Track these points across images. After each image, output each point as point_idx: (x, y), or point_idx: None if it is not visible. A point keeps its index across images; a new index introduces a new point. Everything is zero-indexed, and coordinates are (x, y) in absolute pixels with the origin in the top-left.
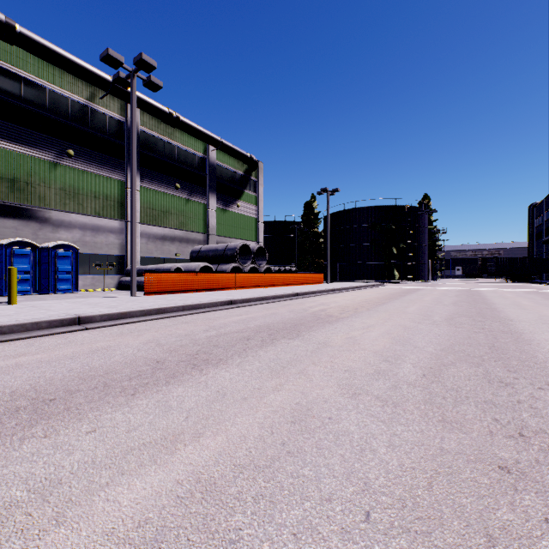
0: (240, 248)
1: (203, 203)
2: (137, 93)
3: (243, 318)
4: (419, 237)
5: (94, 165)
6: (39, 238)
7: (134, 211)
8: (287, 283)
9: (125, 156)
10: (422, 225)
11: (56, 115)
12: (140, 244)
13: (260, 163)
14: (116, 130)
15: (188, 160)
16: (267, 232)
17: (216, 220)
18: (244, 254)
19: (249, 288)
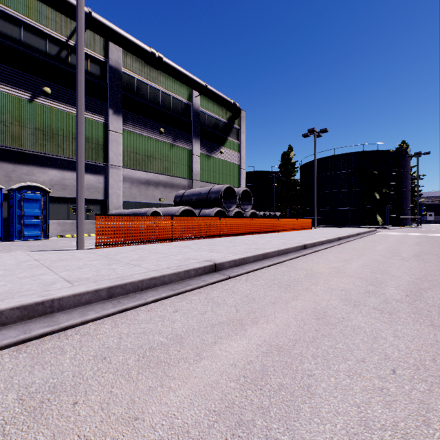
0: (224, 191)
1: (187, 149)
2: (117, 28)
3: (253, 359)
4: (403, 181)
5: (74, 106)
6: (12, 180)
7: (80, 130)
8: (277, 229)
9: (107, 98)
10: (405, 169)
11: (31, 50)
12: (123, 188)
13: (242, 111)
14: (98, 71)
15: (172, 106)
16: (246, 181)
17: (200, 166)
18: (228, 198)
19: (235, 235)
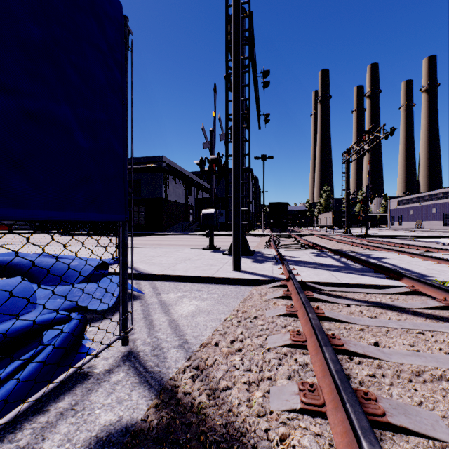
0: None
1: None
2: None
3: None
4: None
5: None
6: None
7: None
8: None
9: None
10: None
11: None
12: None
13: None
14: None
15: None
16: None
17: None
18: None
19: None
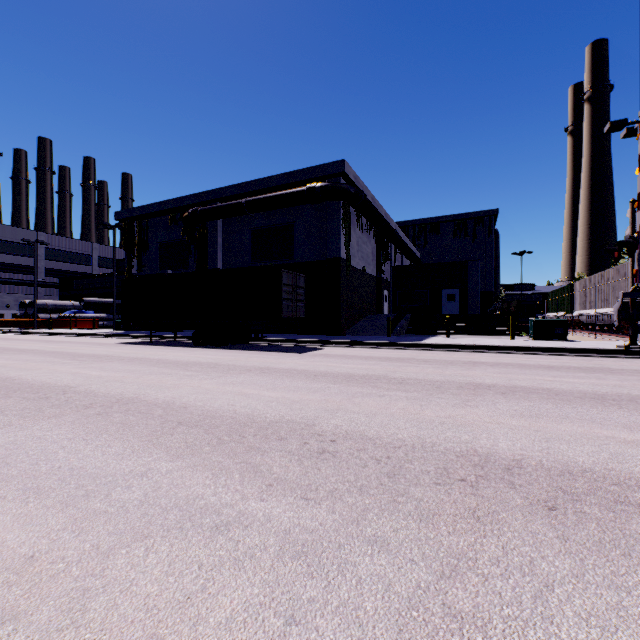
0: None
1: None
2: None
3: None
4: None
5: None
6: None
7: None
8: None
9: None
10: None
11: None
12: None
13: None
14: None
15: None
16: None
17: None
18: None
19: None
